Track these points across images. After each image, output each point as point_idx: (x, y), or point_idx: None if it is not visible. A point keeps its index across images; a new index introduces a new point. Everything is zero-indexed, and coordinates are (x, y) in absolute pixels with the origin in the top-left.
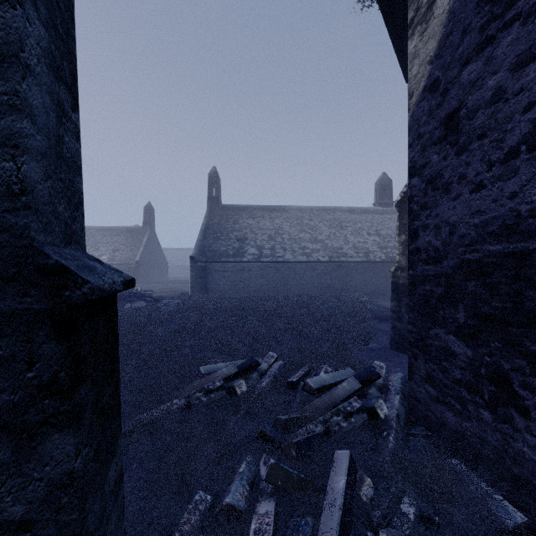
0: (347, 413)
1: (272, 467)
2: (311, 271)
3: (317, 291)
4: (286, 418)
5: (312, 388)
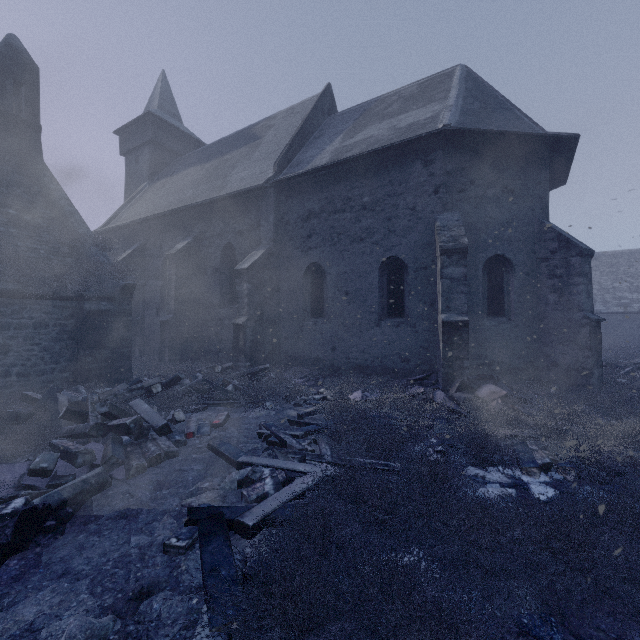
0: (634, 363)
1: (606, 363)
2: (630, 322)
3: (639, 343)
4: (609, 362)
5: (620, 362)
